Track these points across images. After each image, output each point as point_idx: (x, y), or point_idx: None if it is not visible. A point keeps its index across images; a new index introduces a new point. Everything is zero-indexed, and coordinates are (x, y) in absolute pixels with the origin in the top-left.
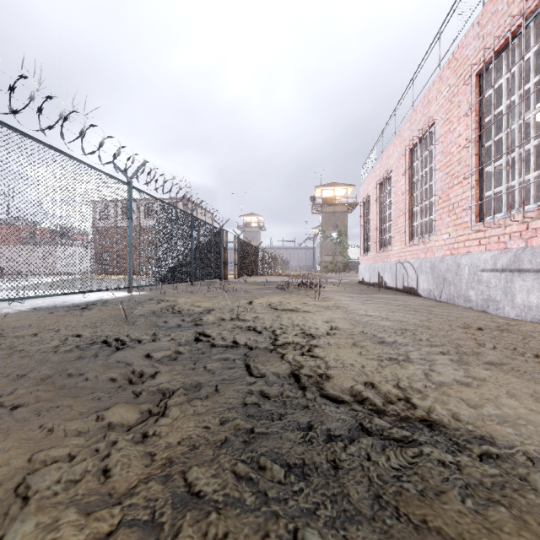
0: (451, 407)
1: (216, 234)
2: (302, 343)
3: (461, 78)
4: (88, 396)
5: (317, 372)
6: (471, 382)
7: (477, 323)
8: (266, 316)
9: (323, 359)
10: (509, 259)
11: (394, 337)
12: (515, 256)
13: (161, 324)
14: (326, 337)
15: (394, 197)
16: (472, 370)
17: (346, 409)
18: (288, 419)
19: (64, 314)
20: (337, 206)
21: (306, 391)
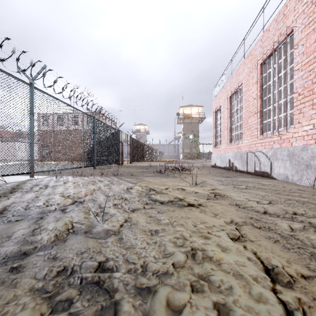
0: None
1: (114, 133)
2: None
3: None
4: None
5: None
6: None
7: None
8: (142, 221)
9: None
10: None
11: None
12: None
13: None
14: None
15: (244, 103)
16: None
17: None
18: None
19: None
20: (193, 119)
21: None
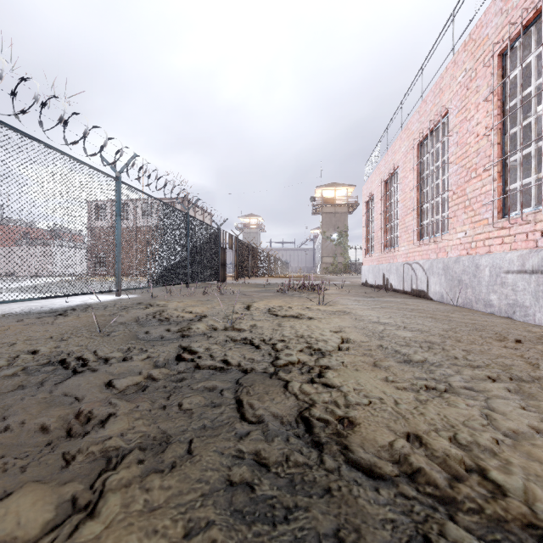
0: None
1: (213, 234)
2: (310, 364)
3: (480, 61)
4: None
5: (336, 414)
6: None
7: (511, 333)
8: (265, 325)
9: (340, 391)
10: (541, 259)
11: (422, 353)
12: None
13: (141, 335)
14: (339, 353)
15: (401, 194)
16: None
17: (391, 494)
18: (299, 524)
19: (34, 322)
20: (338, 206)
21: (323, 451)
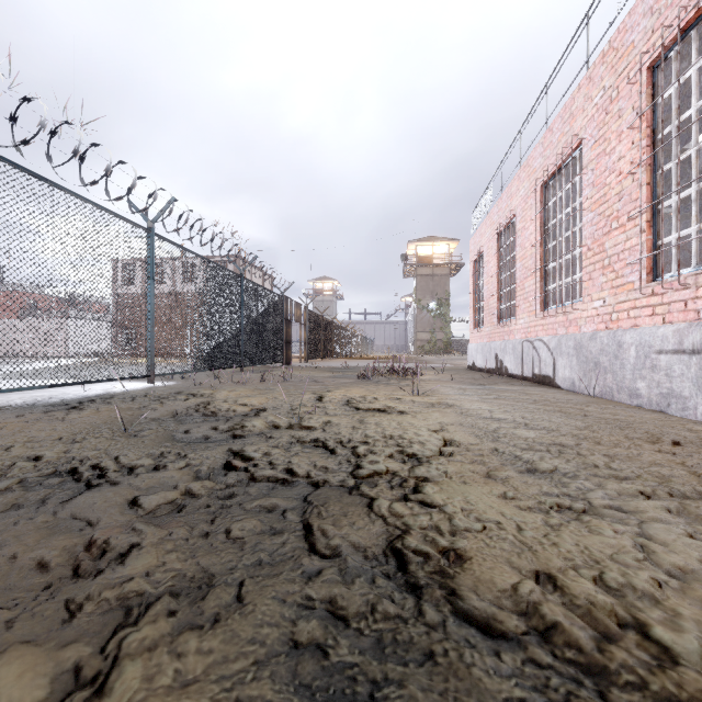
0: None
1: (275, 302)
2: (402, 474)
3: (624, 76)
4: None
5: (438, 545)
6: None
7: (667, 433)
8: (342, 422)
9: (444, 512)
10: None
11: (550, 460)
12: None
13: (179, 436)
14: (440, 460)
15: (519, 250)
16: None
17: (517, 660)
18: None
19: (39, 417)
20: (437, 267)
21: (422, 598)
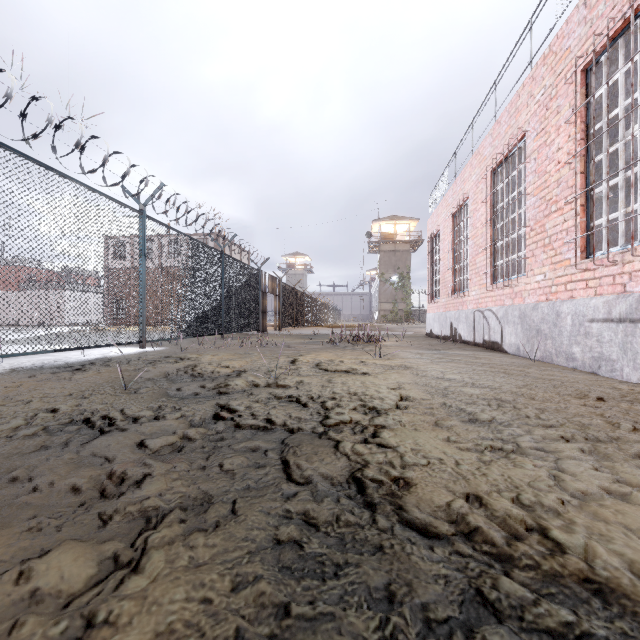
0: (622, 550)
1: (253, 276)
2: (364, 423)
3: (562, 77)
4: (22, 526)
5: (390, 475)
6: (629, 493)
7: (594, 391)
8: (313, 381)
9: (396, 451)
10: (629, 306)
11: (489, 412)
12: (638, 301)
13: (172, 392)
14: (396, 412)
15: (471, 230)
16: (622, 470)
17: (445, 552)
18: (350, 579)
19: (48, 377)
20: (399, 243)
21: (376, 511)
